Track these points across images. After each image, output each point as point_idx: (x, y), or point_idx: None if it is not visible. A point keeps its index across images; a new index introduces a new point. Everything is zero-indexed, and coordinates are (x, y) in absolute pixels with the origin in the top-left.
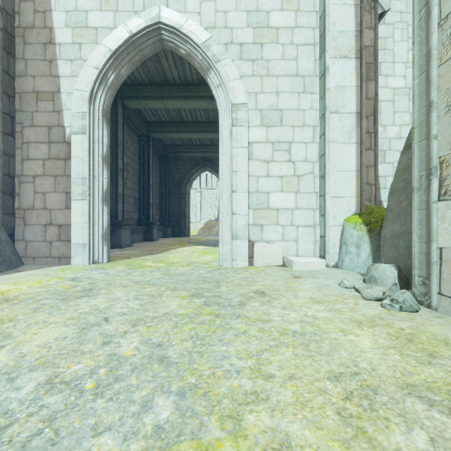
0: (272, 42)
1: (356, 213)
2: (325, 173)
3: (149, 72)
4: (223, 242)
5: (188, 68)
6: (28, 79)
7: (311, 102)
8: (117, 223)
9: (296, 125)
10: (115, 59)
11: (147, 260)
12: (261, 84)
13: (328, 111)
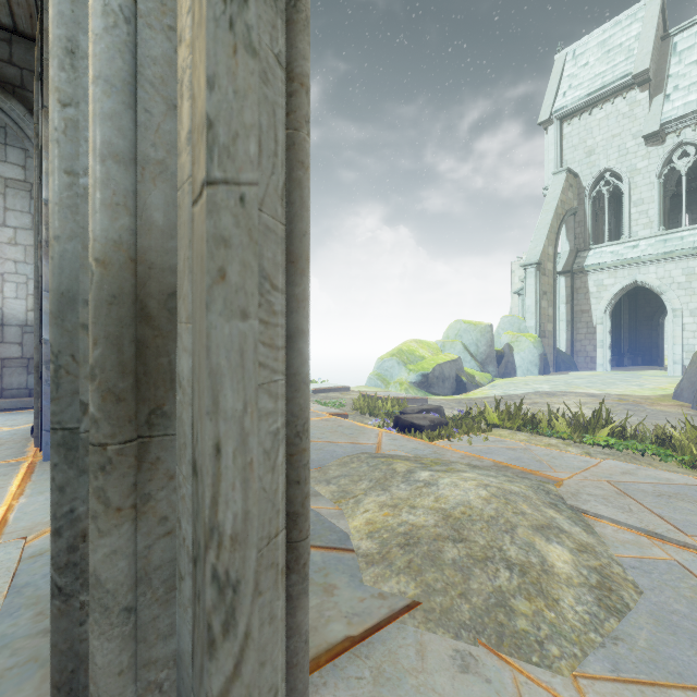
0: (696, 280)
1: None
2: None
3: None
4: (668, 365)
5: None
6: (578, 306)
7: None
8: None
9: None
10: (615, 296)
11: (628, 373)
12: (690, 299)
13: None
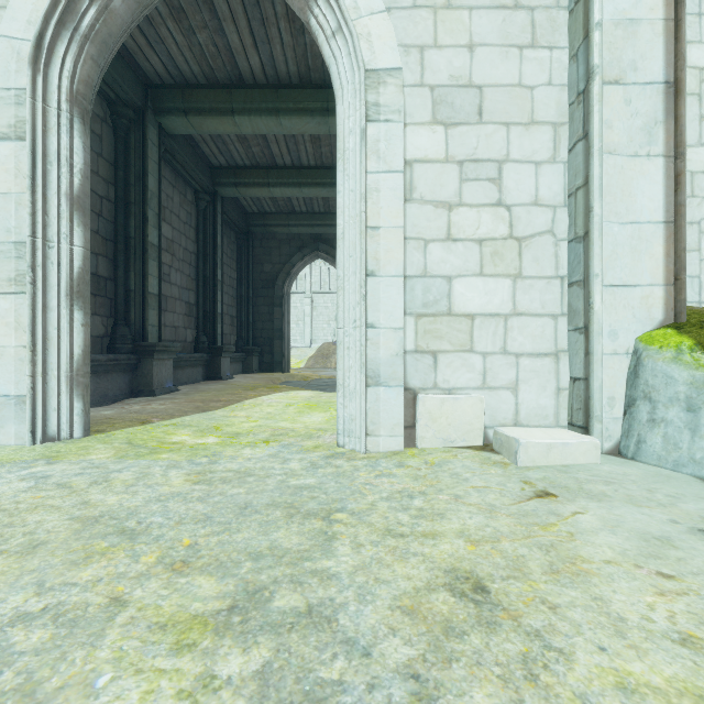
0: None
1: (664, 323)
2: (592, 228)
3: (203, 57)
4: (345, 392)
5: (279, 47)
6: None
7: (548, 68)
8: (144, 349)
9: (514, 120)
10: None
11: (184, 427)
12: (434, 26)
13: (599, 78)
